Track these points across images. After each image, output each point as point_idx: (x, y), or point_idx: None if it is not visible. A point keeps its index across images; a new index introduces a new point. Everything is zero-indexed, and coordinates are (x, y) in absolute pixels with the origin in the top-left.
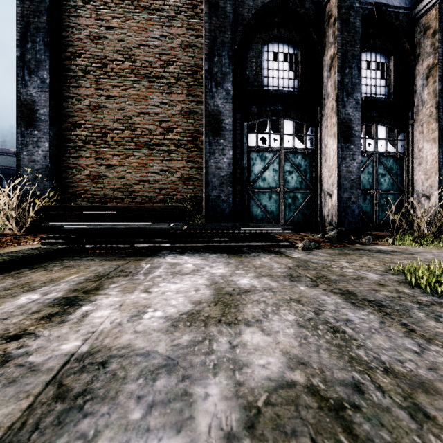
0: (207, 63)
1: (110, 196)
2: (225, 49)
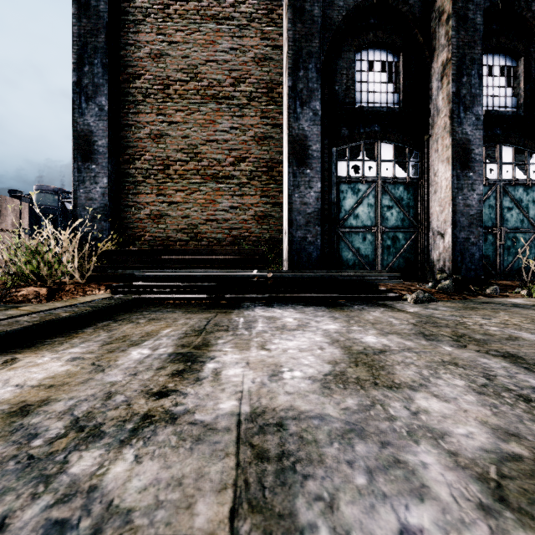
0: (290, 79)
1: (173, 239)
2: (313, 61)
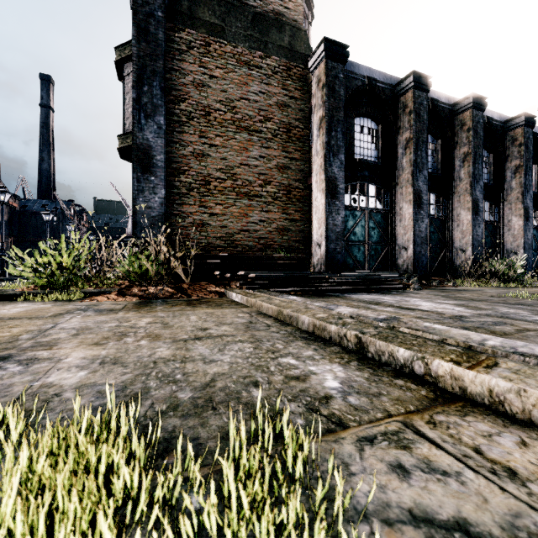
0: (327, 136)
1: (213, 245)
2: (340, 126)
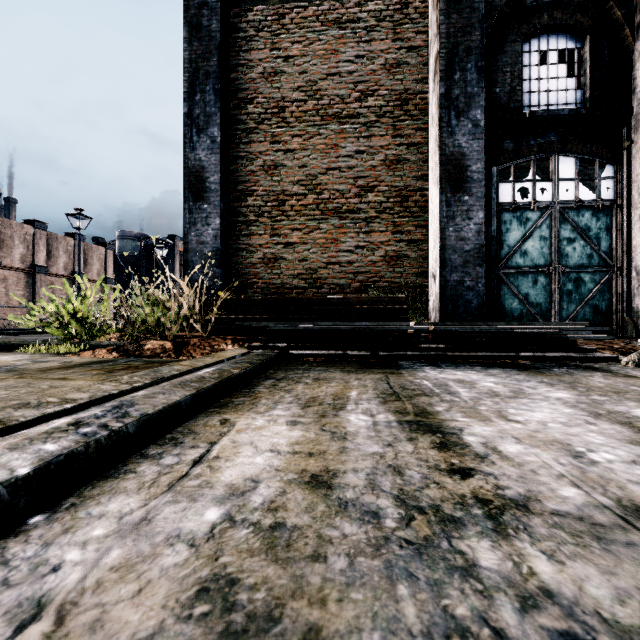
0: (443, 84)
1: (289, 286)
2: (472, 59)
